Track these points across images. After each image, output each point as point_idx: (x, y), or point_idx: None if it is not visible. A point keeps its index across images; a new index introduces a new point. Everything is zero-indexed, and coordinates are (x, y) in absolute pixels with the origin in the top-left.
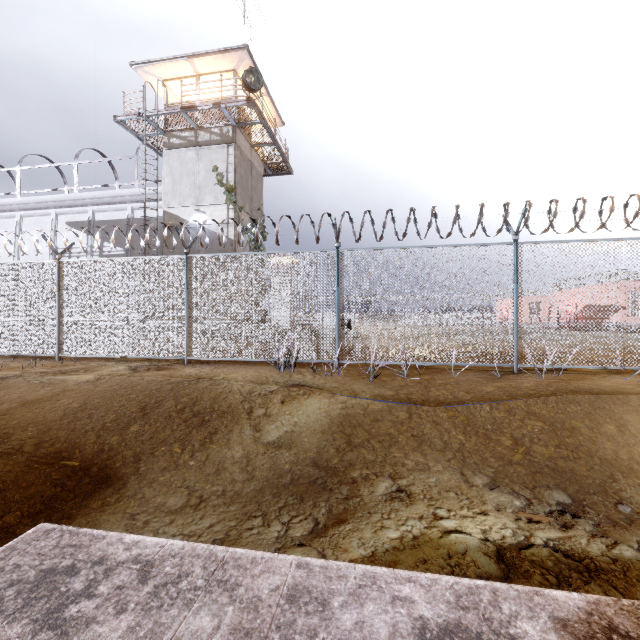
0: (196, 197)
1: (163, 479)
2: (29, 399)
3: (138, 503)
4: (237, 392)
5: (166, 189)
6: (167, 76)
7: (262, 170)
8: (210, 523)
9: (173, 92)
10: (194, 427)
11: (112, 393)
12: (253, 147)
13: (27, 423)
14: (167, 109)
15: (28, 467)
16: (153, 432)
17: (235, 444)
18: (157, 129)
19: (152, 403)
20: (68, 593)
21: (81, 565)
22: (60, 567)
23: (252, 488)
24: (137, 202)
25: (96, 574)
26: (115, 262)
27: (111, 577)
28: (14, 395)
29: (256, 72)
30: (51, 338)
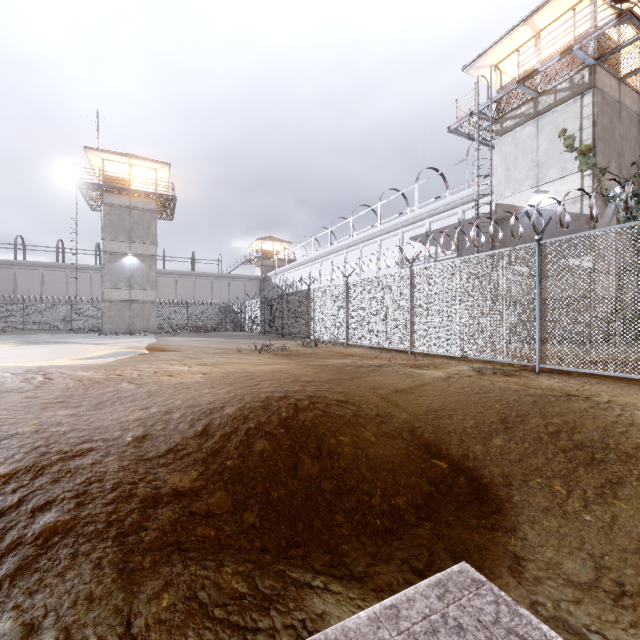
0: (535, 177)
1: (547, 524)
2: (399, 387)
3: (520, 544)
4: None
5: (498, 180)
6: (499, 58)
7: (638, 107)
8: None
9: (505, 72)
10: (579, 464)
11: (465, 395)
12: (622, 80)
13: (401, 410)
14: (500, 92)
15: (407, 453)
16: (521, 453)
17: None
18: (490, 119)
19: (513, 416)
20: None
21: None
22: None
23: None
24: (467, 203)
25: None
26: (456, 263)
27: None
28: (388, 382)
29: None
30: (405, 335)
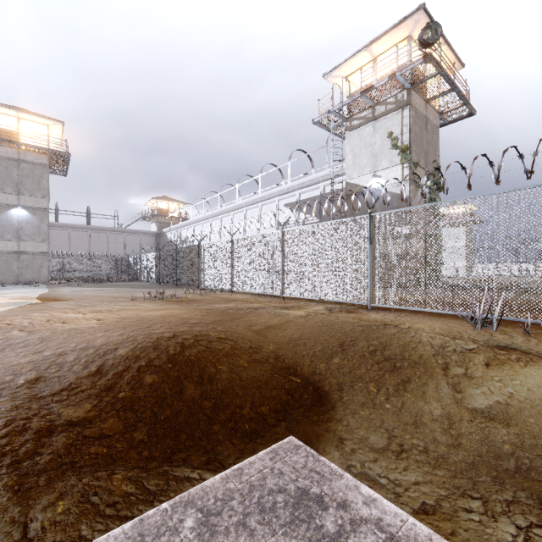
0: (373, 165)
1: (363, 414)
2: (269, 324)
3: (344, 429)
4: (427, 344)
5: (348, 164)
6: (349, 72)
7: (437, 122)
8: (415, 479)
9: (353, 83)
10: (386, 371)
11: (317, 328)
12: (428, 102)
13: (269, 341)
14: (349, 98)
15: (272, 374)
16: (351, 367)
17: (431, 399)
18: (342, 118)
19: (348, 341)
20: (322, 530)
21: (327, 500)
22: (311, 492)
23: (460, 458)
24: (327, 180)
25: (343, 520)
26: (315, 227)
27: (358, 534)
28: (262, 320)
29: (433, 25)
30: (278, 283)
